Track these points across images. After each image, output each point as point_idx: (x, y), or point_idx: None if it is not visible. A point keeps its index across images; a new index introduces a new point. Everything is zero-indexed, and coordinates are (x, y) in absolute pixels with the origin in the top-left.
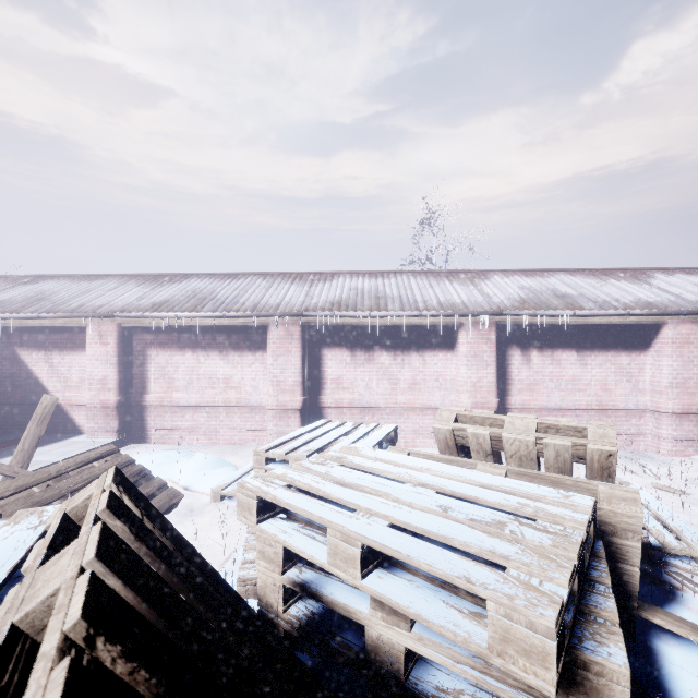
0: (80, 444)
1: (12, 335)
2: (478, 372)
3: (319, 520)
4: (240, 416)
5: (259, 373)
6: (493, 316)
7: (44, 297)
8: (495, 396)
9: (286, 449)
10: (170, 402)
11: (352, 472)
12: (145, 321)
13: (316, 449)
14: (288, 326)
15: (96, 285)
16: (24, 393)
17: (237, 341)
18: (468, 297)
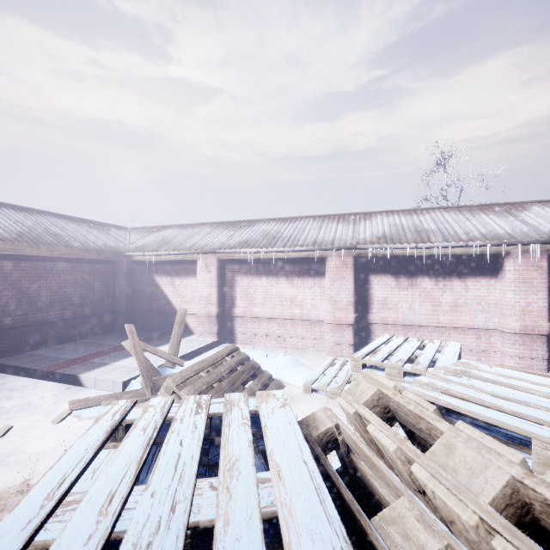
0: (195, 341)
1: (151, 266)
2: (527, 297)
3: (518, 431)
4: (302, 327)
5: (316, 294)
6: (544, 245)
7: (168, 240)
8: (546, 320)
9: (379, 358)
10: (251, 315)
11: (496, 387)
12: (235, 255)
13: (406, 360)
14: (343, 257)
15: (197, 231)
16: (158, 304)
17: (299, 270)
18: (510, 227)
